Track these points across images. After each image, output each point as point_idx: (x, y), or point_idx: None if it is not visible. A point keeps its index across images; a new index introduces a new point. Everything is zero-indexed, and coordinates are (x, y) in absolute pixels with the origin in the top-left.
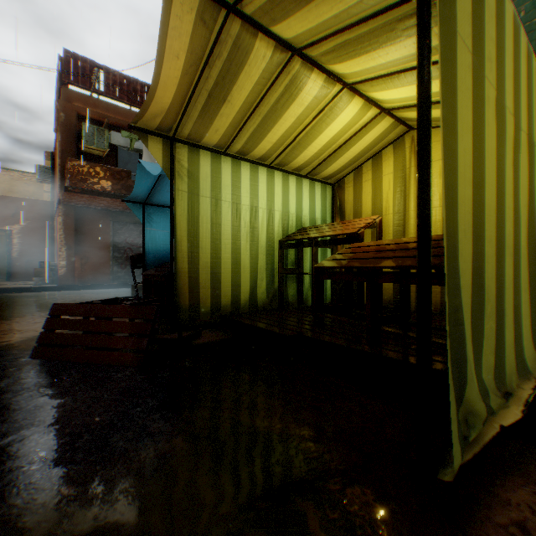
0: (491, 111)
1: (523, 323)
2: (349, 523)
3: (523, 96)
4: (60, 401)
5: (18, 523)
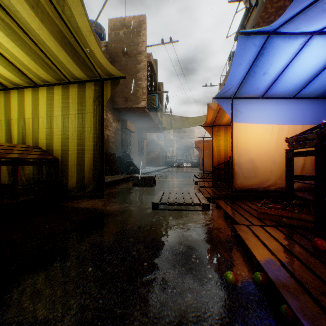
0: (72, 121)
1: (44, 177)
2: (104, 213)
3: (42, 106)
4: (75, 320)
5: (146, 237)
